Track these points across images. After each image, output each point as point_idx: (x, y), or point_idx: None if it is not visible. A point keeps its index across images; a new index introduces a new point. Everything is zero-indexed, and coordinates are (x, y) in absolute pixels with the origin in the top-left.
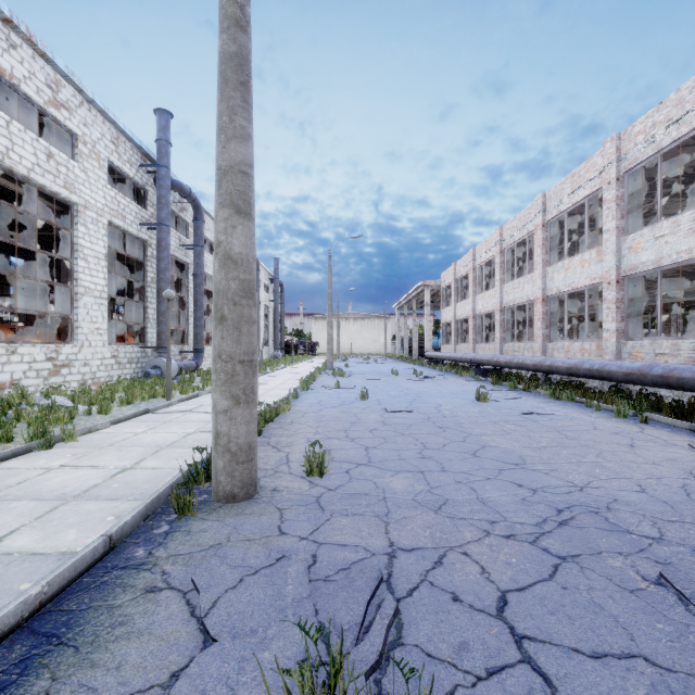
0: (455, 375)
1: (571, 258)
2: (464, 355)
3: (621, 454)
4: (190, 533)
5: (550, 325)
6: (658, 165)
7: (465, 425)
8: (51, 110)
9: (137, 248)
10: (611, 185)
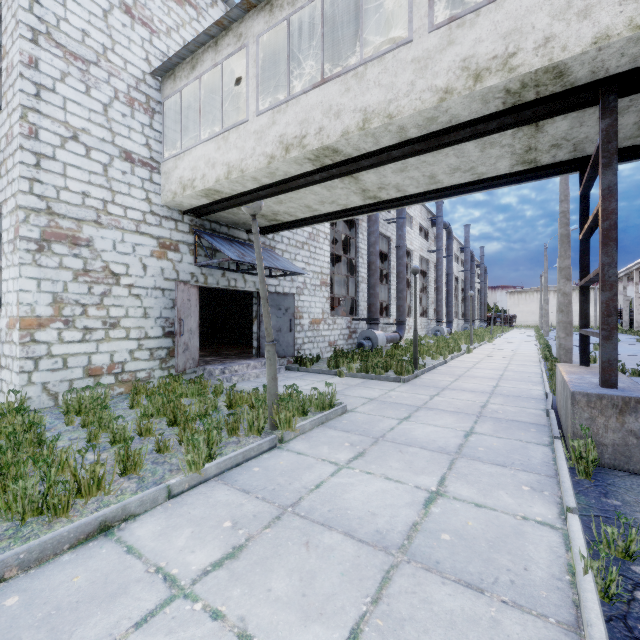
0: None
1: None
2: None
3: None
4: None
5: None
6: None
7: None
8: (408, 211)
9: (420, 263)
10: None
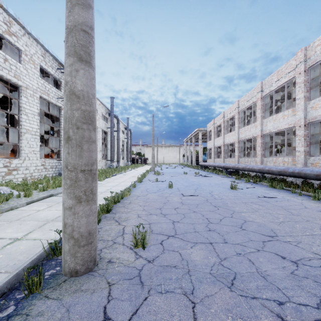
0: (215, 174)
1: (277, 114)
2: (219, 164)
3: None
4: (27, 318)
5: (264, 149)
6: None
7: (229, 204)
8: (6, 36)
9: (56, 110)
10: (301, 74)
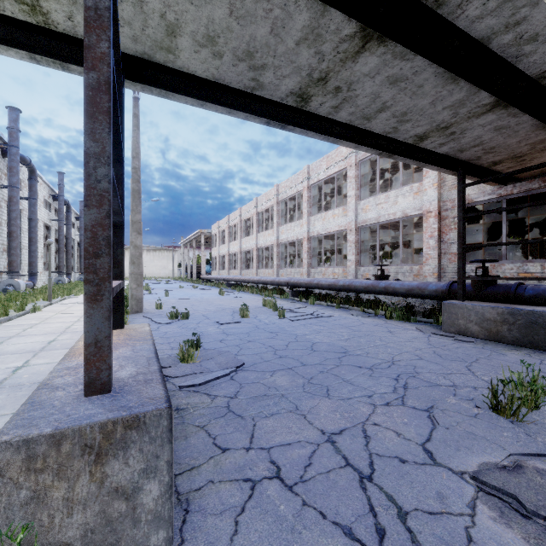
0: (216, 287)
1: (265, 232)
2: (221, 276)
3: (252, 302)
4: (132, 316)
5: (259, 261)
6: (288, 202)
7: (210, 300)
8: None
9: None
10: (276, 204)
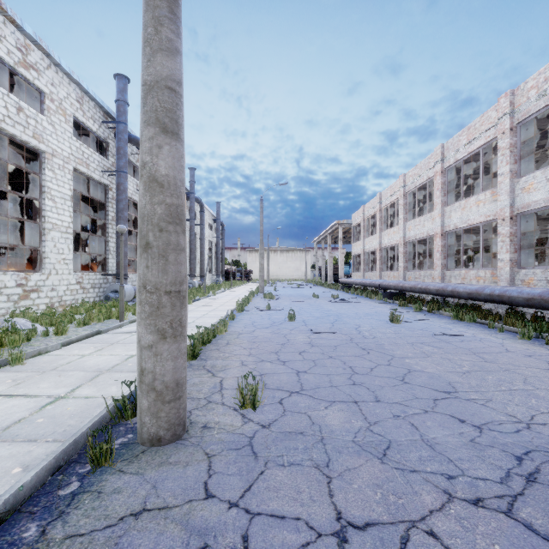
0: (366, 297)
1: (467, 199)
2: (373, 281)
3: (547, 380)
4: (100, 496)
5: (447, 256)
6: None
7: (386, 346)
8: (21, 70)
9: (100, 191)
10: (505, 134)
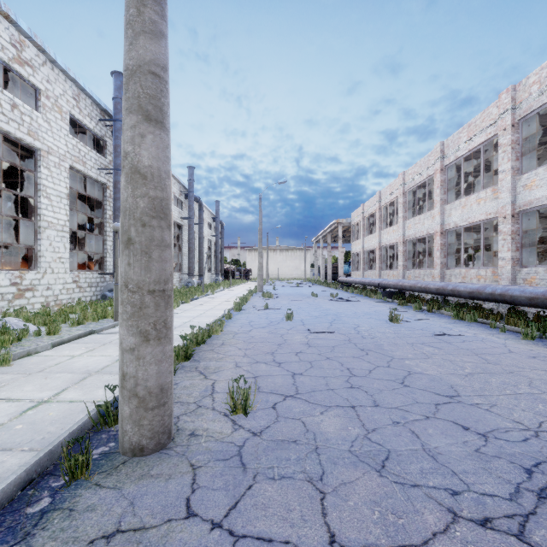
0: (365, 296)
1: (468, 197)
2: (372, 280)
3: None
4: (72, 514)
5: (447, 254)
6: None
7: (385, 347)
8: (15, 66)
9: (97, 190)
10: (507, 131)
